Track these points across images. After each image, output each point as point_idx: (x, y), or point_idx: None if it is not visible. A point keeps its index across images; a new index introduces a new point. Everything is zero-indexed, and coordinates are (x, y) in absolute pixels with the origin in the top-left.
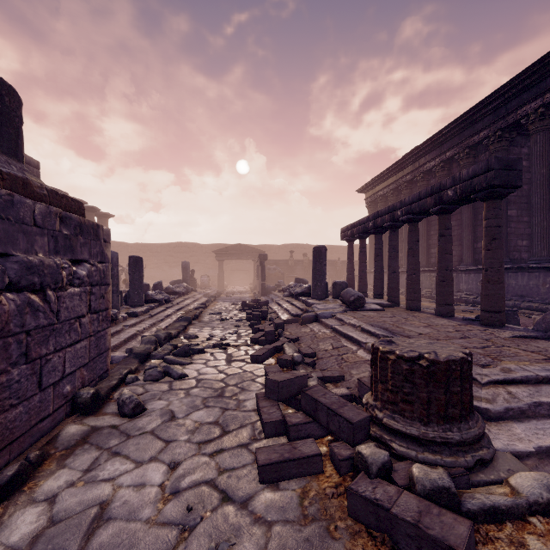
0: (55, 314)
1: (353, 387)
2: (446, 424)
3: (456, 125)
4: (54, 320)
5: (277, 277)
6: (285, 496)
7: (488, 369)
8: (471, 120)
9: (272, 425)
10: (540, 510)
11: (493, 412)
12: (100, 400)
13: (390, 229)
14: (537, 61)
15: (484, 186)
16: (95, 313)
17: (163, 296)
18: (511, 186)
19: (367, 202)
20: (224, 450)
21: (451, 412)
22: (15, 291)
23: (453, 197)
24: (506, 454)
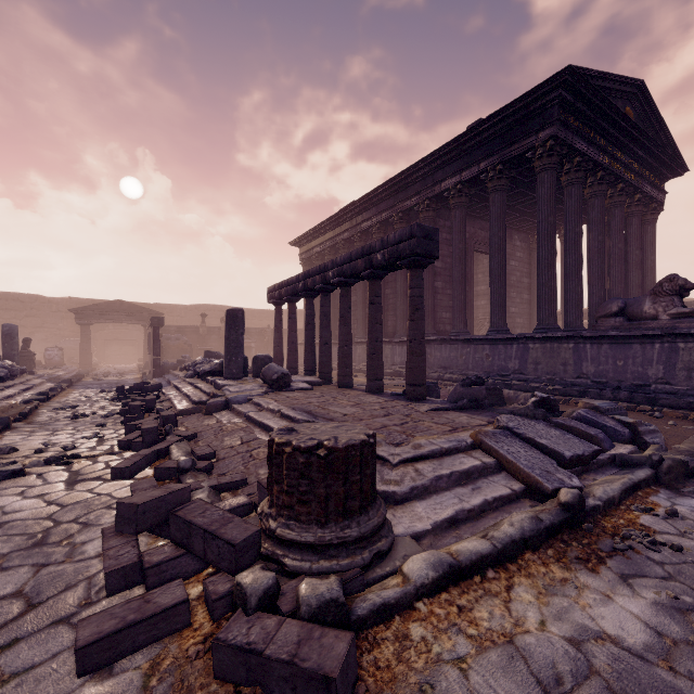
0: None
1: (257, 491)
2: (345, 520)
3: (391, 186)
4: None
5: (181, 349)
6: (121, 682)
7: (401, 447)
8: (404, 183)
9: (120, 574)
10: (427, 591)
11: (400, 495)
12: None
13: (322, 293)
14: (456, 138)
15: (408, 254)
16: None
17: None
18: (431, 256)
19: (302, 258)
20: (21, 640)
21: (351, 505)
22: None
23: (382, 261)
24: (406, 538)
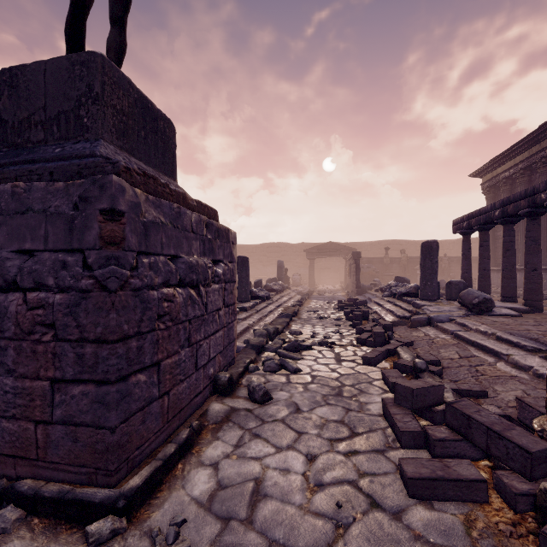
0: (204, 307)
1: (503, 406)
2: None
3: None
4: (204, 311)
5: (370, 275)
6: (444, 519)
7: None
8: None
9: (410, 436)
10: None
11: None
12: (233, 384)
13: (528, 217)
14: None
15: None
16: (227, 307)
17: (264, 293)
18: None
19: (484, 187)
20: (359, 452)
21: None
22: (182, 287)
23: None
24: None
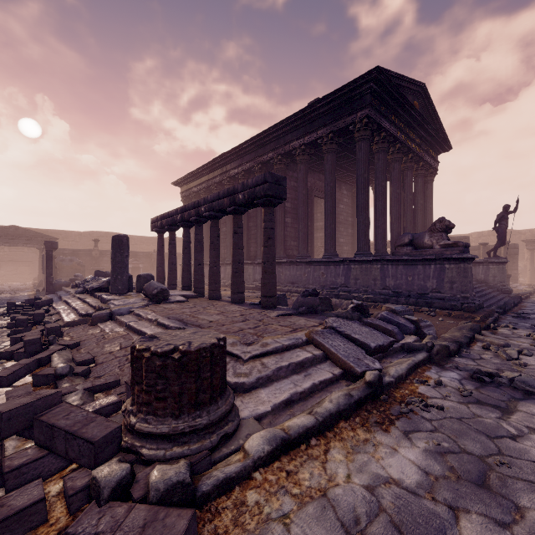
0: None
1: None
2: (197, 411)
3: (253, 143)
4: None
5: (74, 269)
6: None
7: (252, 346)
8: (263, 142)
9: None
10: (263, 462)
11: (248, 384)
12: None
13: (196, 224)
14: (301, 110)
15: (262, 195)
16: None
17: None
18: (280, 197)
19: (182, 196)
20: None
21: (202, 397)
22: None
23: (243, 200)
24: (250, 420)
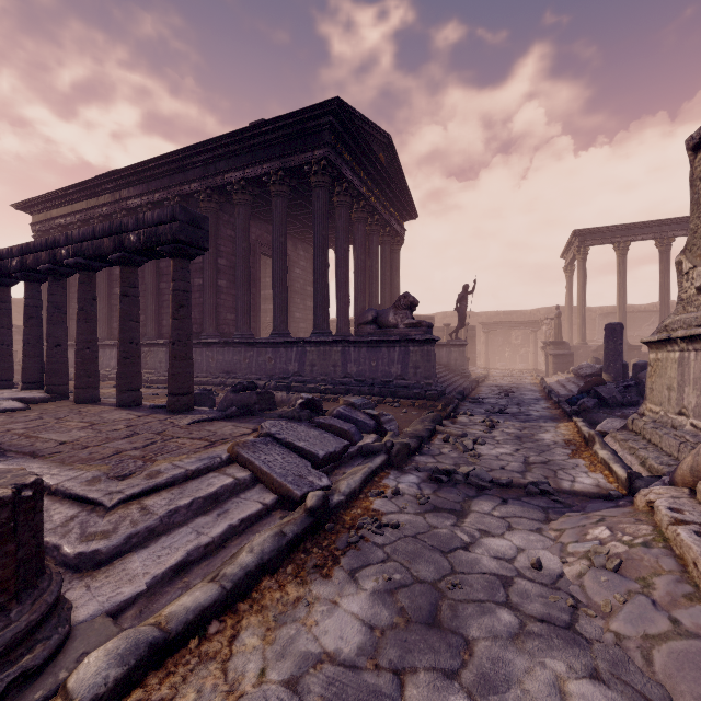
0: None
1: None
2: None
3: (166, 163)
4: None
5: None
6: None
7: (129, 480)
8: (182, 164)
9: None
10: None
11: (106, 552)
12: None
13: (51, 276)
14: (239, 131)
15: (170, 239)
16: None
17: None
18: (199, 246)
19: (36, 230)
20: None
21: None
22: None
23: (137, 244)
24: (97, 620)
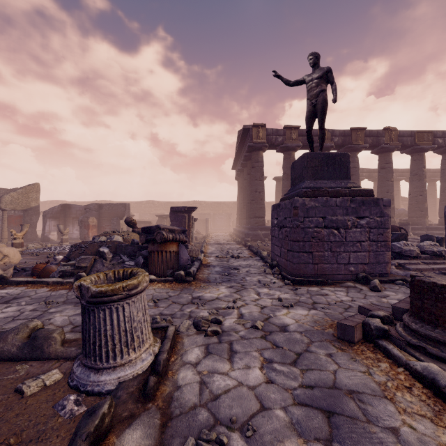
0: (343, 238)
1: None
2: (417, 320)
3: None
4: (343, 240)
5: None
6: None
7: None
8: None
9: None
10: (411, 371)
11: None
12: (369, 281)
13: None
14: None
15: None
16: (374, 241)
17: None
18: None
19: None
20: None
21: (423, 315)
22: (327, 228)
23: None
24: None
